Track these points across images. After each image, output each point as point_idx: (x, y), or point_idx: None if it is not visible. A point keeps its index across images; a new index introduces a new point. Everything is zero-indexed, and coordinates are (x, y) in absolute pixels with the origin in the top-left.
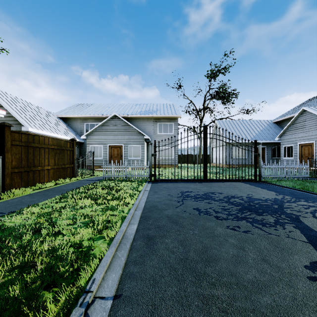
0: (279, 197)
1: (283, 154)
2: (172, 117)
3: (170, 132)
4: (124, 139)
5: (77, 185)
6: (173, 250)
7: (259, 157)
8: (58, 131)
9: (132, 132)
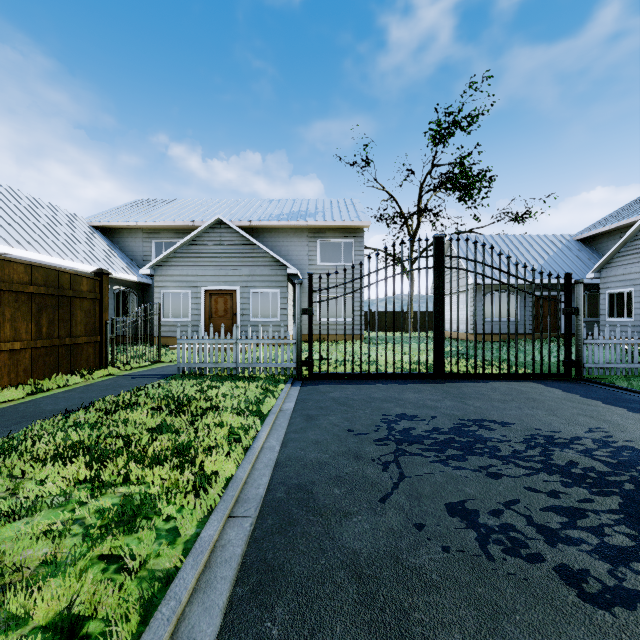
0: None
1: (607, 311)
2: (351, 227)
3: (345, 260)
4: (241, 275)
5: (92, 396)
6: None
7: (577, 318)
8: (84, 256)
9: (260, 259)
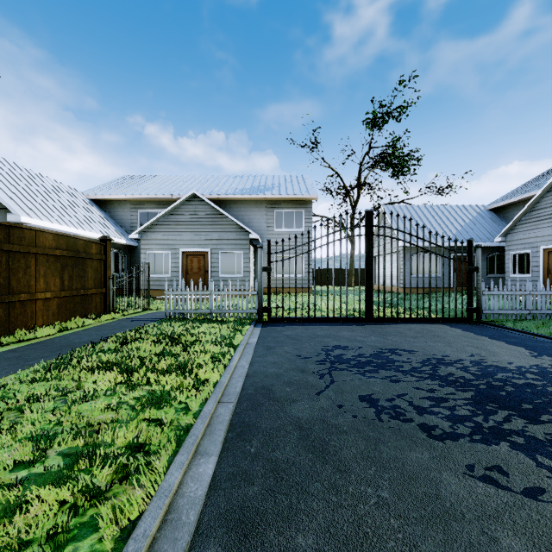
0: (544, 362)
1: (511, 269)
2: (302, 199)
3: (297, 226)
4: (211, 240)
5: (106, 333)
6: None
7: (477, 274)
8: (85, 224)
9: (227, 226)
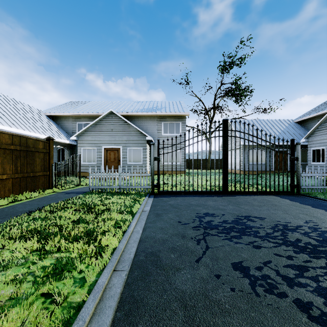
0: None
1: (311, 159)
2: (179, 115)
3: (176, 132)
4: (122, 140)
5: (44, 203)
6: None
7: (297, 162)
8: (41, 130)
9: (132, 132)
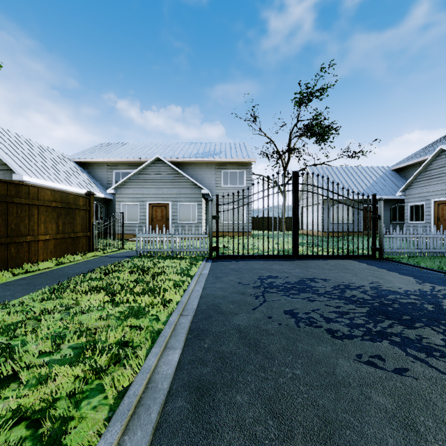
0: (426, 287)
1: (409, 217)
2: (243, 162)
3: (240, 183)
4: (172, 194)
5: (92, 266)
6: (255, 433)
7: (379, 221)
8: (72, 182)
9: (184, 183)
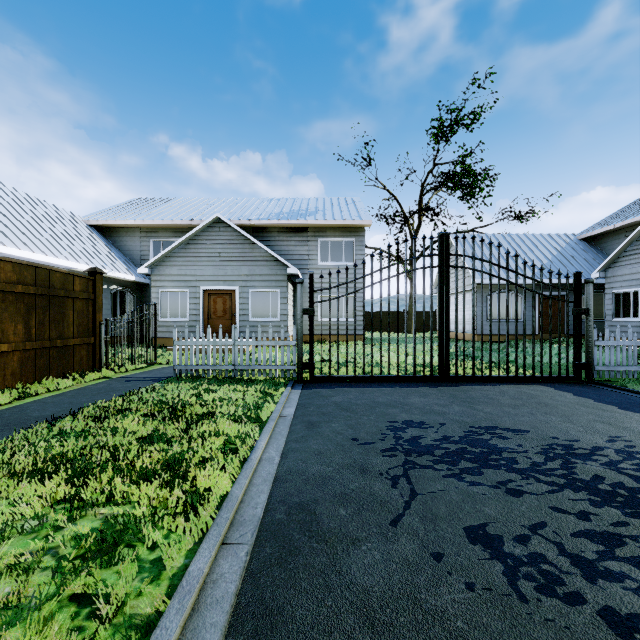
0: None
1: (613, 311)
2: (352, 226)
3: (346, 259)
4: (240, 275)
5: (83, 401)
6: None
7: (587, 318)
8: (80, 255)
9: (260, 259)
